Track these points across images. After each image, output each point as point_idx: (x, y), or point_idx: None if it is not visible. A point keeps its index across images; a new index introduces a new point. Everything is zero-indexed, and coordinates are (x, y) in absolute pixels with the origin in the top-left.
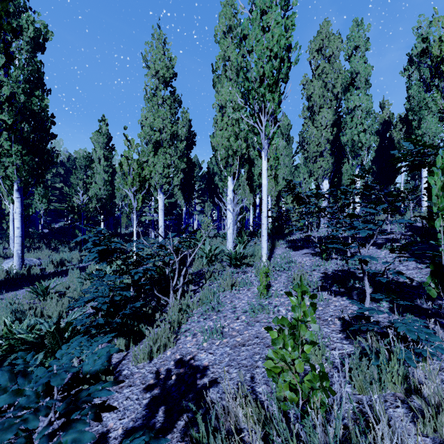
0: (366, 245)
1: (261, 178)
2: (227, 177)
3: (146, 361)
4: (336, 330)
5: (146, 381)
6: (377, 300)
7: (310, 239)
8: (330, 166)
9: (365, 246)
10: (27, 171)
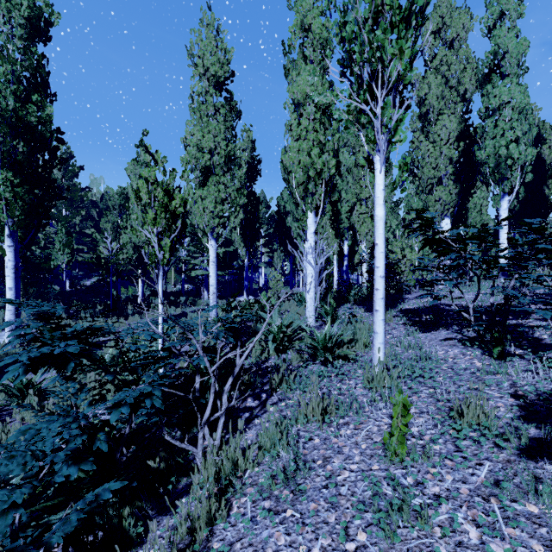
0: None
1: (353, 217)
2: (307, 213)
3: None
4: None
5: None
6: None
7: (442, 310)
8: (453, 198)
9: None
10: (21, 208)
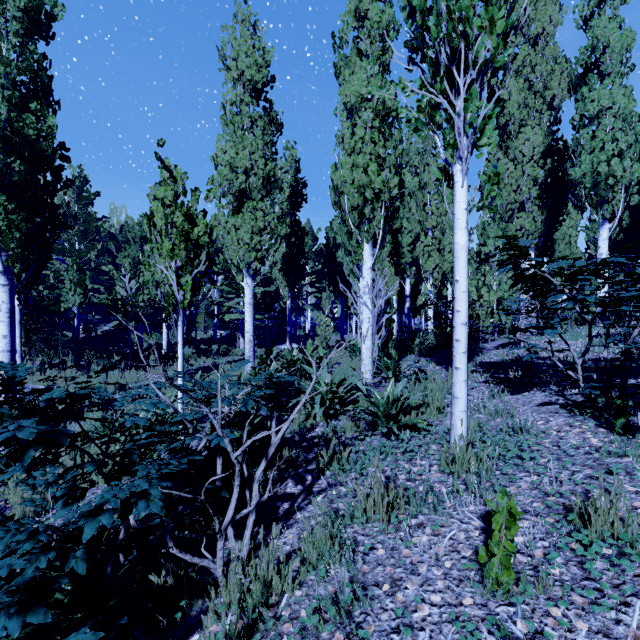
0: None
1: (416, 250)
2: (362, 244)
3: None
4: None
5: None
6: None
7: (532, 364)
8: (538, 227)
9: None
10: (17, 239)
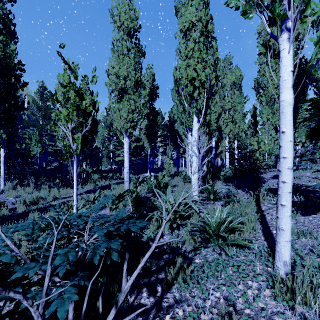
0: None
1: (219, 122)
2: (192, 115)
3: None
4: None
5: None
6: None
7: (306, 191)
8: None
9: None
10: None
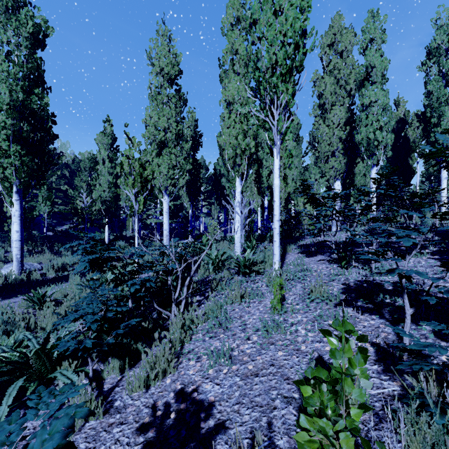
0: (406, 257)
1: (270, 179)
2: (235, 178)
3: (142, 390)
4: (369, 360)
5: (140, 418)
6: (415, 321)
7: (324, 244)
8: (342, 167)
9: (405, 257)
10: (26, 172)
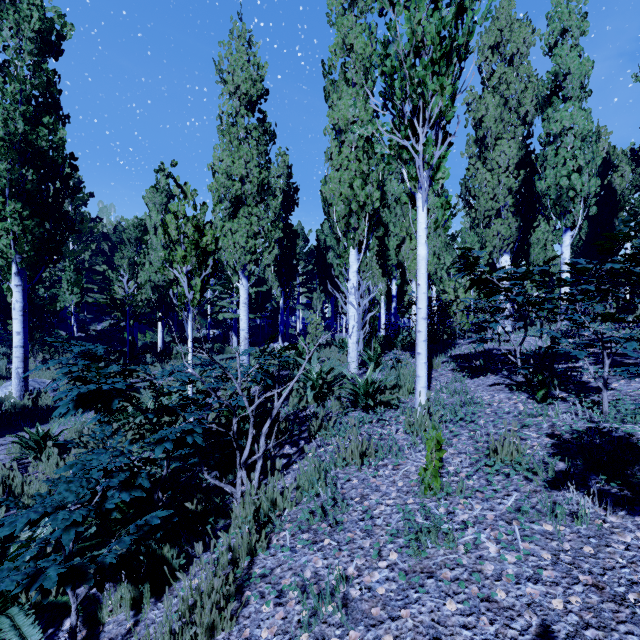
0: None
1: (401, 253)
2: (349, 250)
3: None
4: None
5: None
6: None
7: (494, 355)
8: (513, 233)
9: None
10: (31, 243)
